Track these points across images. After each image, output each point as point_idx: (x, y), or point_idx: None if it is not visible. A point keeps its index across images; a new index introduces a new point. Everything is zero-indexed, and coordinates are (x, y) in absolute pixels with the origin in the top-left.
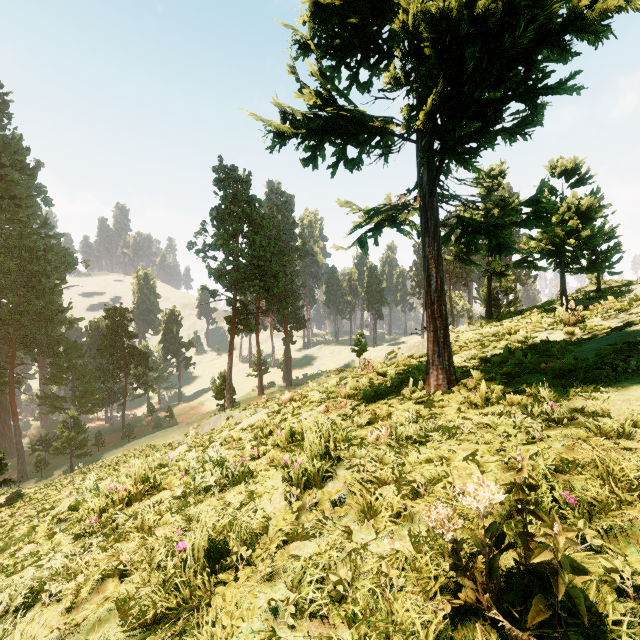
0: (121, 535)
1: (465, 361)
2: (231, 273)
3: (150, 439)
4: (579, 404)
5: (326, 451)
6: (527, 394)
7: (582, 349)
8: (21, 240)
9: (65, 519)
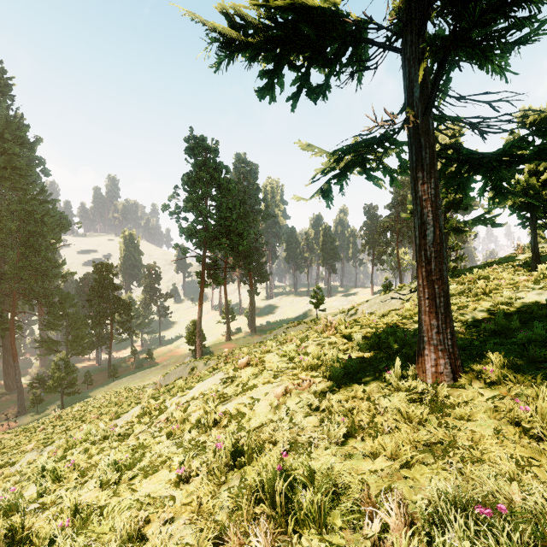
0: None
1: None
2: (200, 232)
3: (131, 379)
4: None
5: None
6: None
7: None
8: (20, 205)
9: None
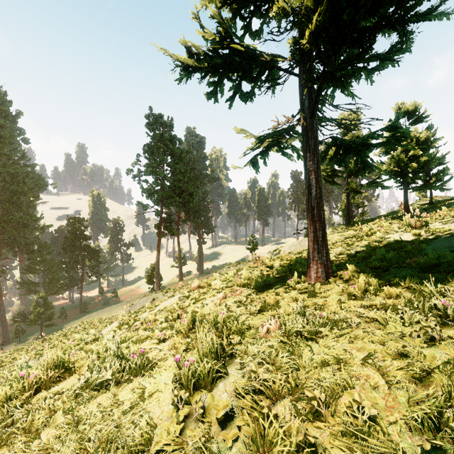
0: (10, 435)
1: (334, 256)
2: (158, 192)
3: (100, 313)
4: None
5: (219, 344)
6: (402, 287)
7: (435, 247)
8: (5, 168)
9: None
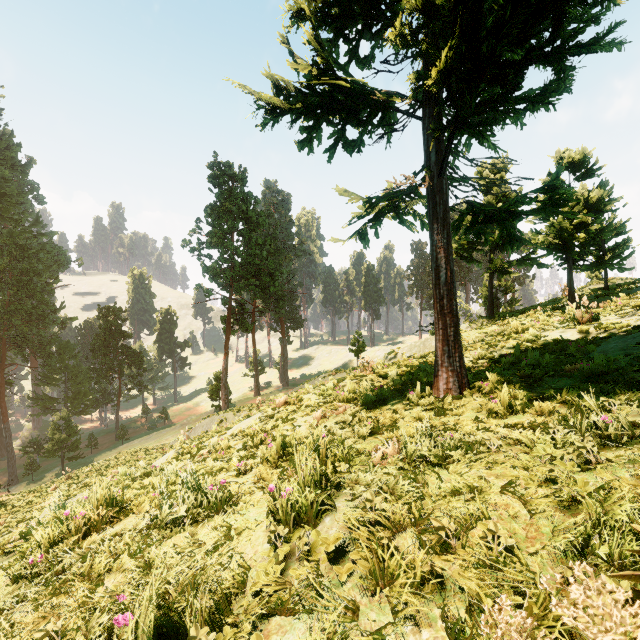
0: (64, 583)
1: (471, 362)
2: (226, 271)
3: (144, 441)
4: (632, 416)
5: (322, 473)
6: (558, 401)
7: (606, 349)
8: (11, 238)
9: (14, 550)
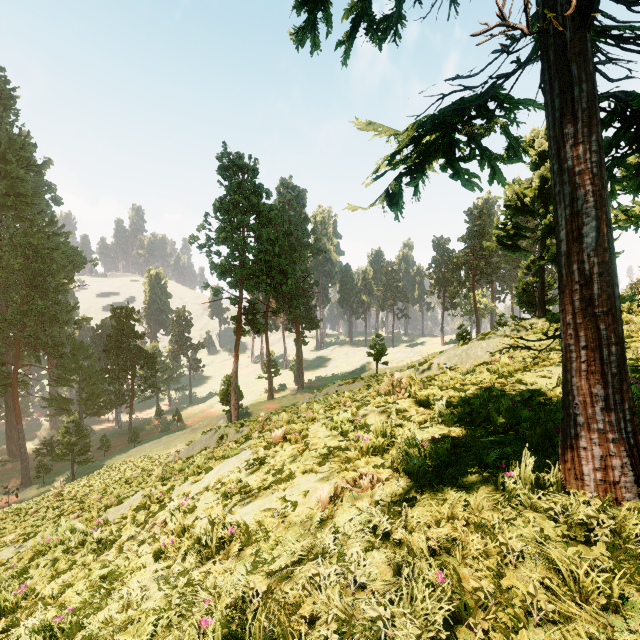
0: None
1: (558, 386)
2: (235, 269)
3: (154, 445)
4: None
5: None
6: None
7: None
8: (25, 238)
9: None
